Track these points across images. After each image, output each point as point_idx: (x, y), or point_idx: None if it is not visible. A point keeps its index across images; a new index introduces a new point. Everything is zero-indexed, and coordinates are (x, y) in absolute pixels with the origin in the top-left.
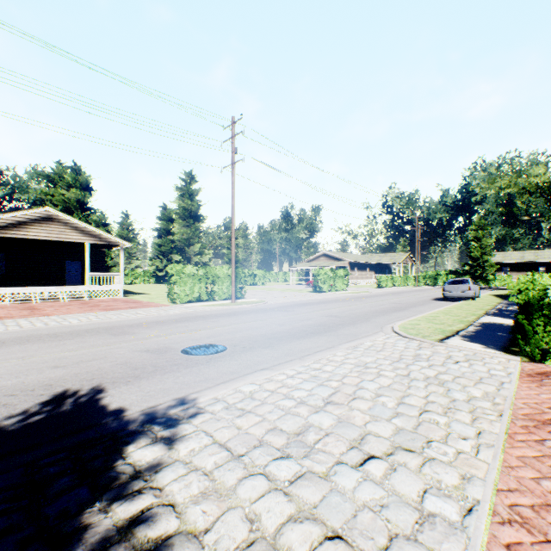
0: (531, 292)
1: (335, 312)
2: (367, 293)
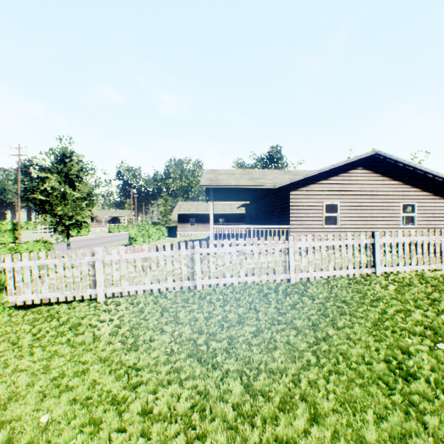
0: (130, 234)
1: (84, 244)
2: (101, 236)
